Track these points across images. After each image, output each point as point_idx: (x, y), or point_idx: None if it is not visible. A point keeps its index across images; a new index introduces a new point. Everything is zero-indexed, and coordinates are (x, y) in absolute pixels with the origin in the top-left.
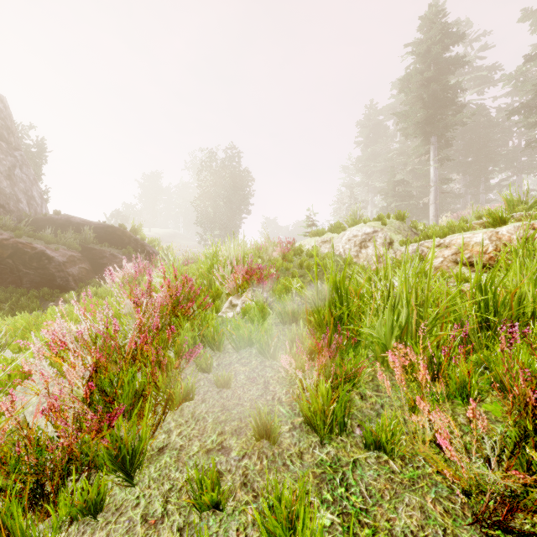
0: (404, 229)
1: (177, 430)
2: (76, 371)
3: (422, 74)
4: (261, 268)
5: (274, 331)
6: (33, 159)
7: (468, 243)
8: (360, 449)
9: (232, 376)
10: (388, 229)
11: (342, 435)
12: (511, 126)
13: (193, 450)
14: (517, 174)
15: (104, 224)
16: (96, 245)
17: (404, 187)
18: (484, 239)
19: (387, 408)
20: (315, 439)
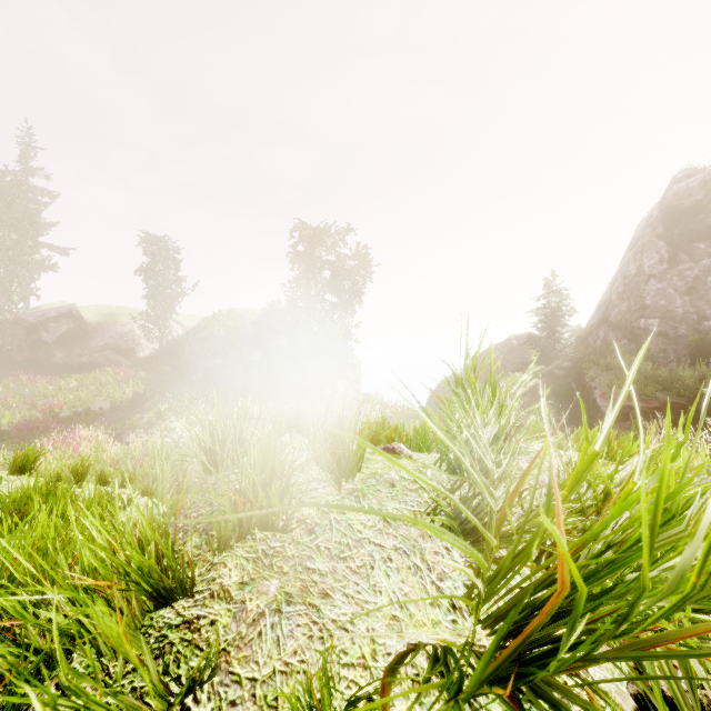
0: None
1: None
2: None
3: None
4: None
5: None
6: None
7: None
8: None
9: None
10: None
11: None
12: None
13: None
14: None
15: None
16: None
17: None
18: None
19: None
20: None
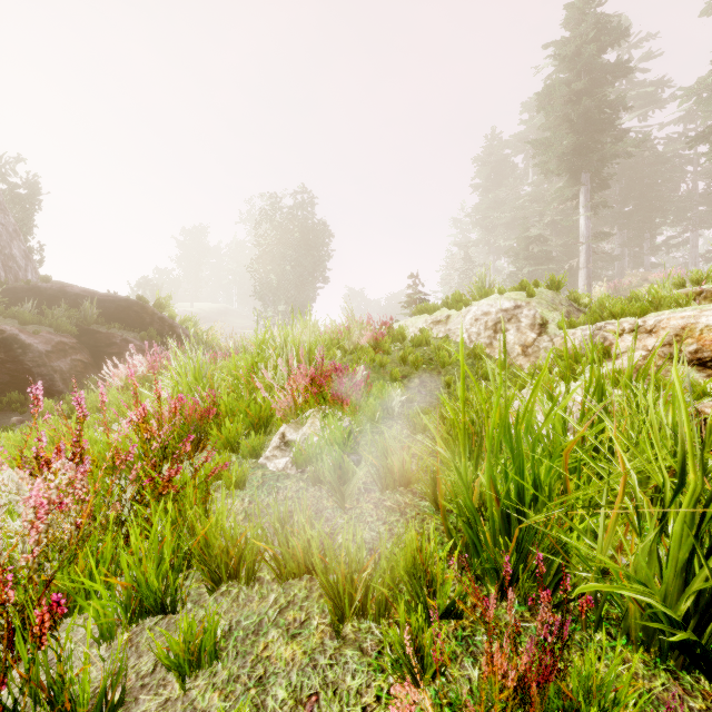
0: (560, 303)
1: None
2: None
3: (568, 86)
4: (340, 369)
5: (364, 509)
6: (23, 205)
7: (692, 327)
8: None
9: None
10: (538, 303)
11: None
12: (683, 164)
13: None
14: (692, 230)
15: (115, 296)
16: (102, 326)
17: (540, 246)
18: None
19: None
20: None
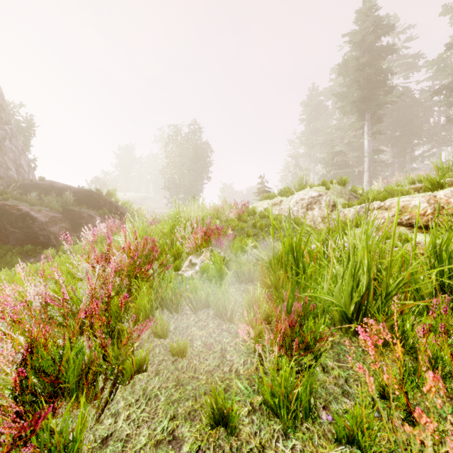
0: (345, 193)
1: (125, 413)
2: (4, 355)
3: (357, 60)
4: (219, 228)
5: (231, 291)
6: (23, 133)
7: (407, 206)
8: (329, 442)
9: (187, 344)
10: (332, 193)
11: (307, 422)
12: (432, 105)
13: (140, 441)
14: (437, 147)
15: (83, 189)
16: (76, 207)
17: (341, 157)
18: (423, 202)
19: (352, 383)
20: (278, 426)
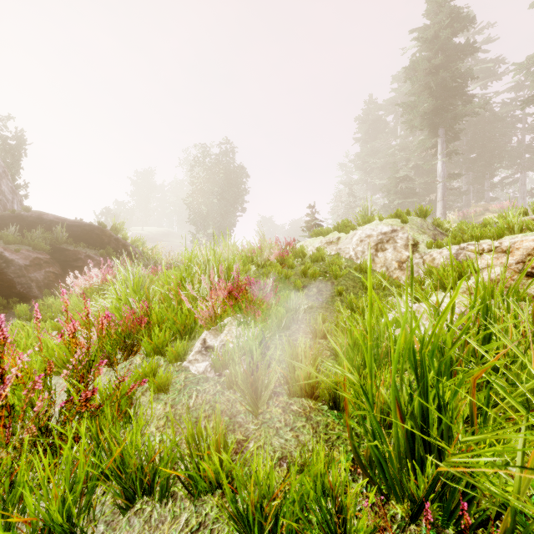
0: (427, 228)
1: None
2: None
3: (429, 62)
4: (253, 282)
5: (273, 414)
6: (12, 153)
7: None
8: None
9: None
10: (410, 228)
11: None
12: (514, 122)
13: None
14: (521, 172)
15: (81, 222)
16: (71, 245)
17: (407, 184)
18: None
19: None
20: None
